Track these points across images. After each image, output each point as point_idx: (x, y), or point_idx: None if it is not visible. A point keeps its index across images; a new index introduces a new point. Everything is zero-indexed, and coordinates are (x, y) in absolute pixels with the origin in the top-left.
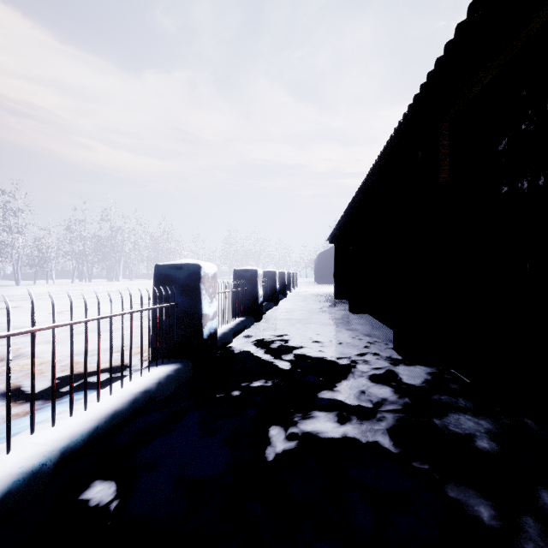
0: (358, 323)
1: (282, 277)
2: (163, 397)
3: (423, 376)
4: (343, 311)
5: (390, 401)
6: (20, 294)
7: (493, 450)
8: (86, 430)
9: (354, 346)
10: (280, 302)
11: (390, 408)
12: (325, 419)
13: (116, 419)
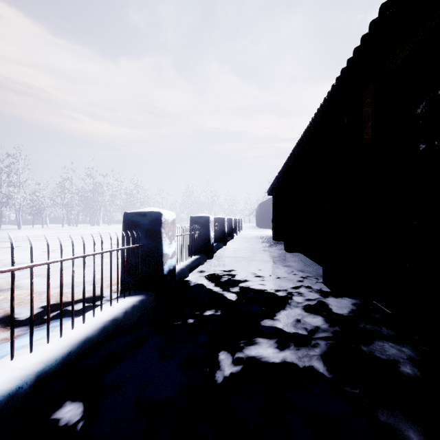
0: (292, 260)
1: (230, 223)
2: (129, 324)
3: (349, 306)
4: (280, 250)
5: (322, 329)
6: (20, 236)
7: (416, 376)
8: (60, 355)
9: (290, 280)
10: (228, 243)
11: (322, 335)
12: (267, 345)
13: (87, 345)
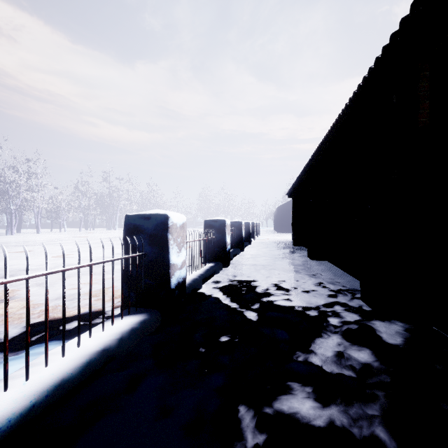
0: (319, 269)
1: (247, 227)
2: (124, 355)
3: (403, 334)
4: (303, 257)
5: (375, 369)
6: (37, 240)
7: None
8: (18, 411)
9: (320, 294)
10: (245, 248)
11: (377, 380)
12: (303, 395)
13: (61, 391)
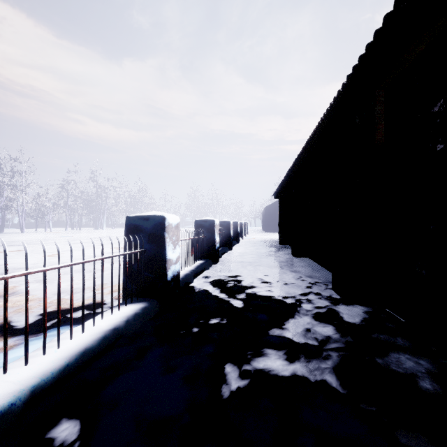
0: (300, 265)
1: (236, 226)
2: (130, 334)
3: (361, 315)
4: (287, 255)
5: (333, 339)
6: (23, 239)
7: (437, 392)
8: (57, 368)
9: (298, 286)
10: (234, 247)
11: (334, 346)
12: (276, 357)
13: (85, 356)
